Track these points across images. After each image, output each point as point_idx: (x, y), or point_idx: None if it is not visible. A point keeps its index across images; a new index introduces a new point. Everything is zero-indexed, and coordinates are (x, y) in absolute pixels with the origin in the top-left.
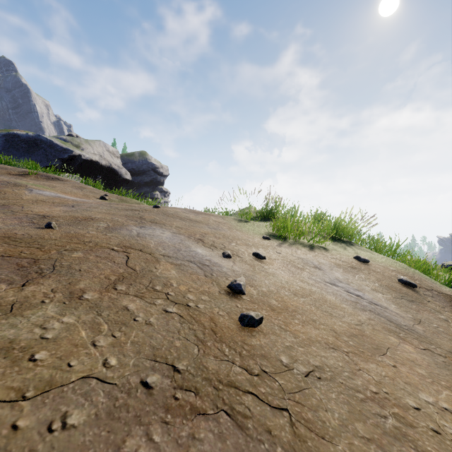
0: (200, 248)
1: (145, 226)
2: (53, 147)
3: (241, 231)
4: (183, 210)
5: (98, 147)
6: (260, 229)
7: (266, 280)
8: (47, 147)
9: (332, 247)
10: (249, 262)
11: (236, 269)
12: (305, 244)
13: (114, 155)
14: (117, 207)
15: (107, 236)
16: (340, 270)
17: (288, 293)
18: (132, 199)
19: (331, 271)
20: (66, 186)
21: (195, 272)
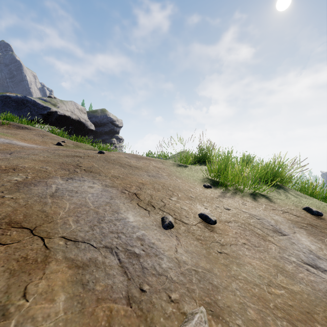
0: (132, 211)
1: (74, 177)
2: (36, 106)
3: (181, 178)
4: (126, 155)
5: (70, 106)
6: (198, 175)
7: (233, 283)
8: (31, 106)
9: (274, 195)
10: (198, 233)
11: (183, 257)
12: (247, 192)
13: (82, 111)
14: (59, 154)
15: (2, 199)
16: (304, 233)
17: (281, 323)
18: (86, 145)
19: (295, 236)
20: (29, 134)
21: (108, 291)
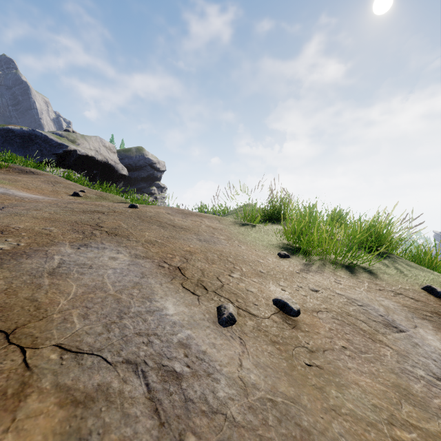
0: (173, 296)
1: (90, 243)
2: (48, 142)
3: (246, 243)
4: (168, 210)
5: (94, 143)
6: (270, 238)
7: (334, 422)
8: (42, 142)
9: (378, 267)
10: (273, 332)
11: (251, 375)
12: (341, 264)
13: (110, 150)
14: (73, 209)
15: None
16: (429, 326)
17: None
18: (114, 195)
19: (418, 332)
20: (35, 181)
21: None
